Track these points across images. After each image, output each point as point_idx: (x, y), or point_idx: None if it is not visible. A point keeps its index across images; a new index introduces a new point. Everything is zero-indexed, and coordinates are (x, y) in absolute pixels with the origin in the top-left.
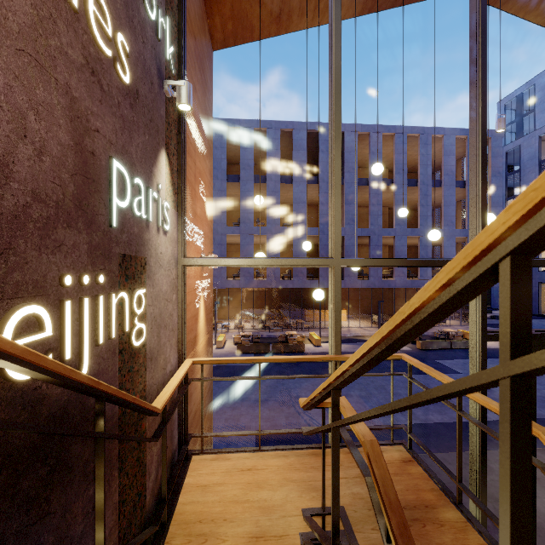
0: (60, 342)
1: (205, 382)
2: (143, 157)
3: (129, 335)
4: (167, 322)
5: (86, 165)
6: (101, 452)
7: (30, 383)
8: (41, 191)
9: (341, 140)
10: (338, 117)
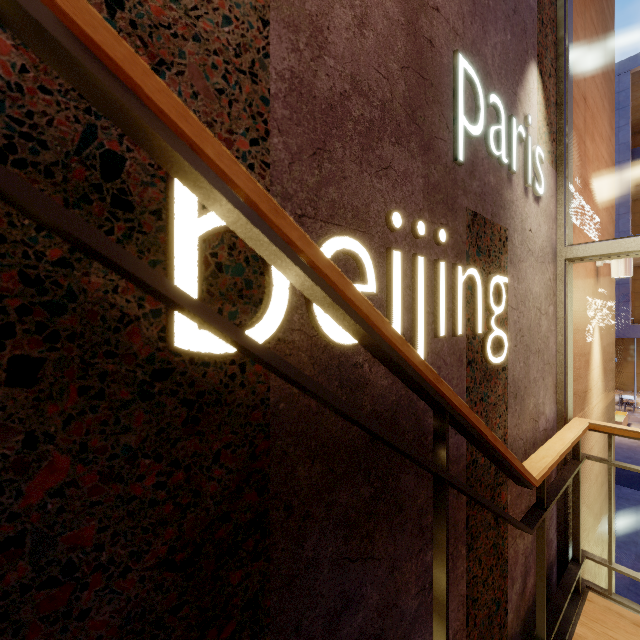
0: (387, 311)
1: (601, 475)
2: (502, 68)
3: (481, 342)
4: (539, 346)
5: (421, 59)
6: (442, 503)
7: (348, 354)
8: (362, 80)
9: None
10: None
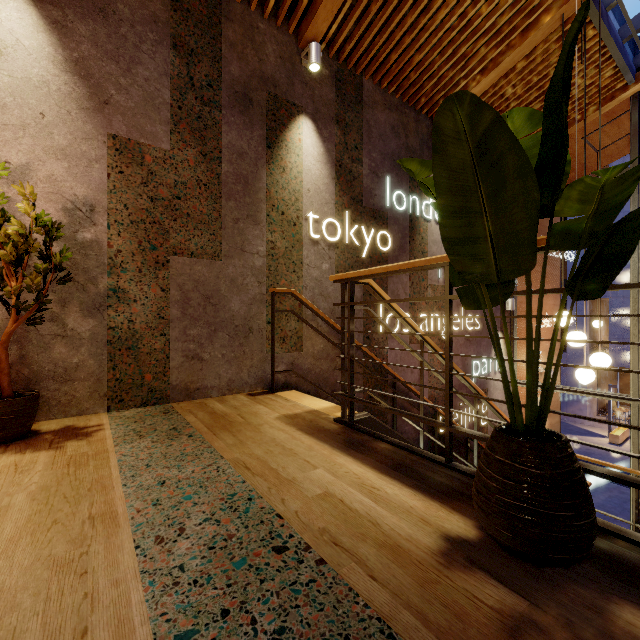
0: (459, 420)
1: None
2: (486, 347)
3: (479, 420)
4: None
5: (465, 369)
6: (469, 453)
7: None
8: (456, 384)
9: (639, 309)
10: (635, 293)
